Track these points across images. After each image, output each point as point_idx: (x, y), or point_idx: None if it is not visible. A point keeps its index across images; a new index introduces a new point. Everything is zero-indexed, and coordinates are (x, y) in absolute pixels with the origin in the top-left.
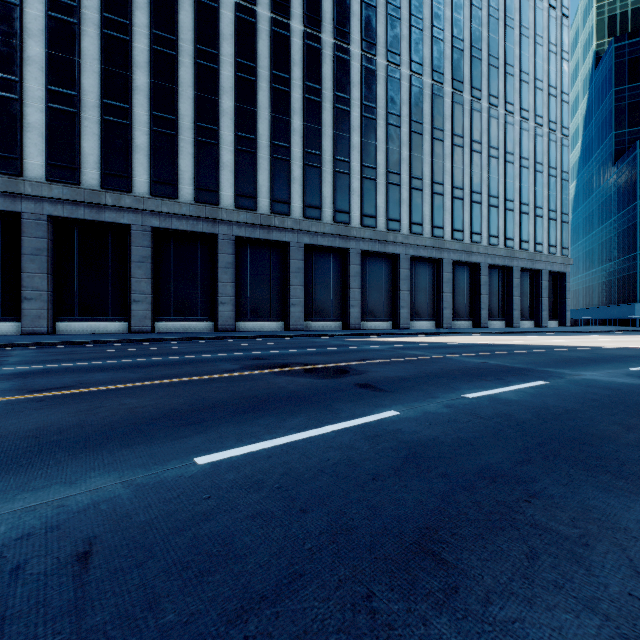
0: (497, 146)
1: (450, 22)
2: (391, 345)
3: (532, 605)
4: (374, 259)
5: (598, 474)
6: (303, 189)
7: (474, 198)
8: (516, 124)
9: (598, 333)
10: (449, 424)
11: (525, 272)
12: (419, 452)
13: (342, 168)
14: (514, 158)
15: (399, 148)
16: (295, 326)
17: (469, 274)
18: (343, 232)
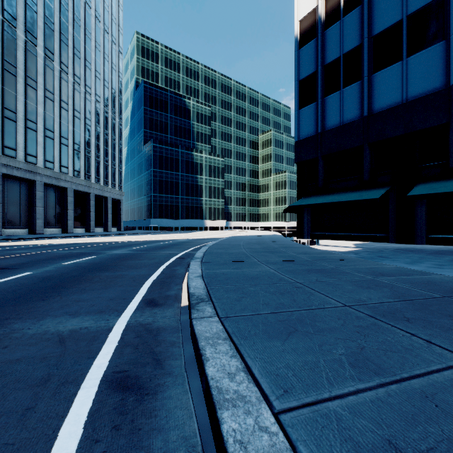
0: (80, 111)
1: (43, 2)
2: None
3: (80, 285)
4: None
5: (101, 271)
6: None
7: (63, 141)
8: (93, 102)
9: (134, 234)
10: (57, 271)
11: (98, 197)
12: (48, 277)
13: None
14: (91, 123)
15: None
16: None
17: (59, 194)
18: None
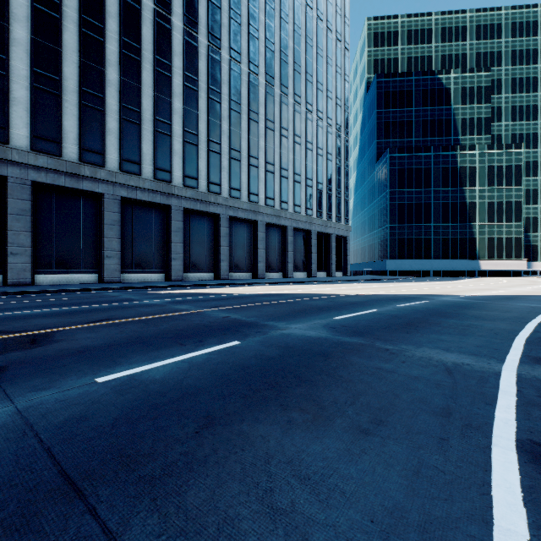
0: (300, 135)
1: (264, 26)
2: (177, 298)
3: None
4: (197, 217)
5: None
6: (120, 142)
7: (283, 173)
8: (314, 121)
9: (360, 281)
10: None
11: (321, 235)
12: None
13: (163, 129)
14: (313, 147)
15: (220, 121)
16: (110, 278)
17: (280, 234)
18: (164, 189)
